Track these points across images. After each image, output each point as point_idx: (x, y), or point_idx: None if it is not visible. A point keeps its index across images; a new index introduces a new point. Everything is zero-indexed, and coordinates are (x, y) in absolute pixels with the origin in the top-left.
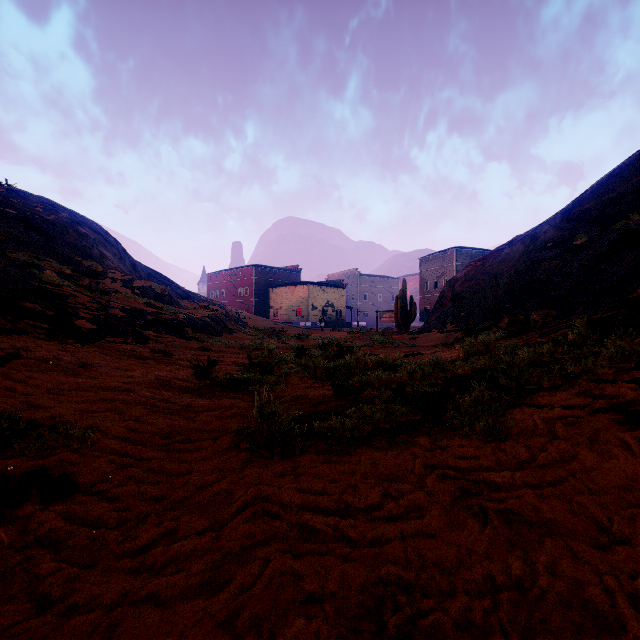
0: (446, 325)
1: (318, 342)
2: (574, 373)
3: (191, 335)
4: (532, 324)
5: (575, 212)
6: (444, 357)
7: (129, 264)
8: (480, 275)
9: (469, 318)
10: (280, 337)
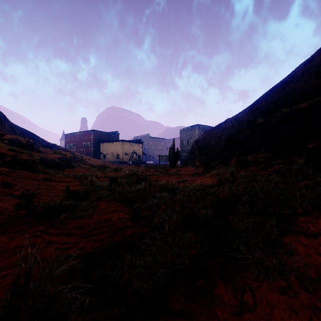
0: (195, 163)
1: (126, 173)
2: (315, 200)
3: (41, 170)
4: (248, 162)
5: (255, 107)
6: (203, 183)
7: (8, 125)
8: (211, 137)
9: (207, 159)
10: (105, 170)
